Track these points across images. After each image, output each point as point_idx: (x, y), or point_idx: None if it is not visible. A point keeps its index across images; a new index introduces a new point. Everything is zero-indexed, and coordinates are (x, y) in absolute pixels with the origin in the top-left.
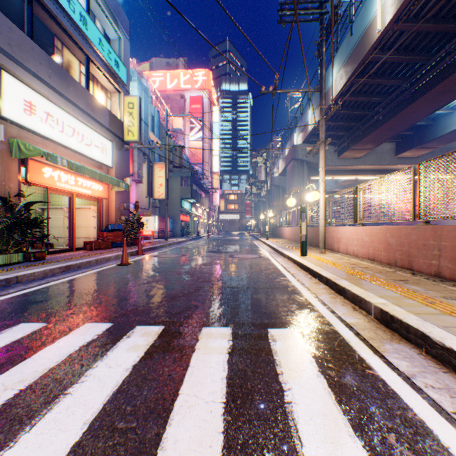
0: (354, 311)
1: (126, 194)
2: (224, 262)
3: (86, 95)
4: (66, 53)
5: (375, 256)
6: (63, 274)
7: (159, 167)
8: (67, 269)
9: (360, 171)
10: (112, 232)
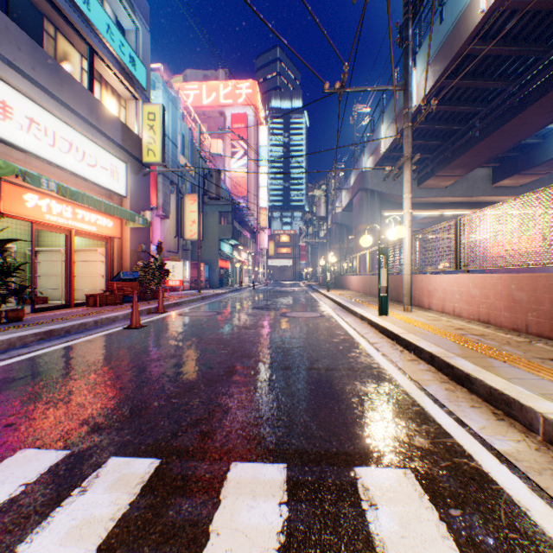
0: (499, 421)
1: (145, 233)
2: (274, 324)
3: (88, 99)
4: (61, 42)
5: (490, 317)
6: (39, 344)
7: (192, 199)
8: (47, 336)
9: (447, 204)
10: (125, 282)
